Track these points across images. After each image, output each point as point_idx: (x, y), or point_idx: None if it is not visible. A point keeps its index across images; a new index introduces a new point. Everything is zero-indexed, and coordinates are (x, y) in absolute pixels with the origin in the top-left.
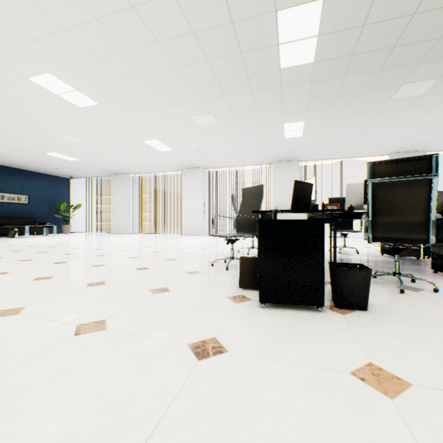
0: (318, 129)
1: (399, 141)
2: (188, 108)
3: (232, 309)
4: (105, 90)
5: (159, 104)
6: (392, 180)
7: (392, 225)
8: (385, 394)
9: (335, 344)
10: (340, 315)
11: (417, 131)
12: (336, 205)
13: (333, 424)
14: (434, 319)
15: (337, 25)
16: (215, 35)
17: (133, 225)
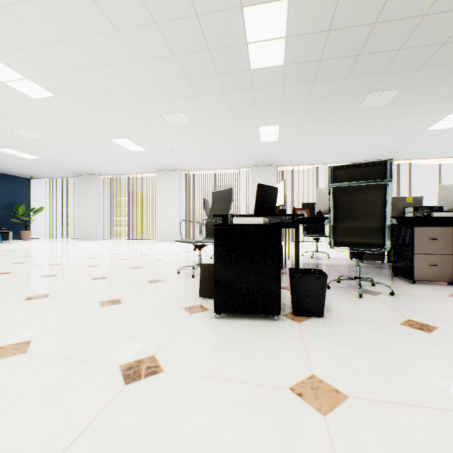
0: (293, 133)
1: (369, 149)
2: (158, 105)
3: (185, 321)
4: (61, 80)
5: (125, 100)
6: (351, 185)
7: (352, 230)
8: (319, 410)
9: (282, 356)
10: (296, 323)
11: (384, 139)
12: (306, 210)
13: (255, 452)
14: (385, 323)
15: (304, 28)
16: (180, 28)
17: (103, 231)
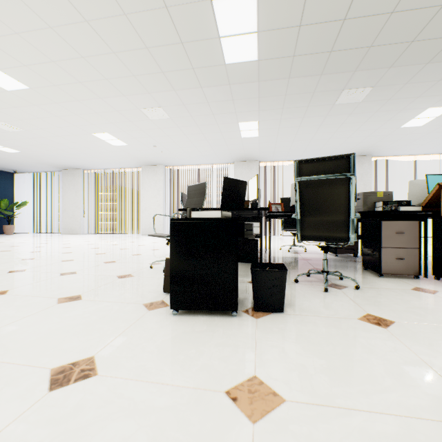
0: (273, 129)
1: (347, 145)
2: (136, 99)
3: (139, 319)
4: (34, 72)
5: (102, 93)
6: (316, 178)
7: (318, 224)
8: (249, 417)
9: (229, 355)
10: (254, 319)
11: (361, 136)
12: (280, 205)
13: None
14: (343, 318)
15: (275, 23)
16: (150, 20)
17: (88, 225)
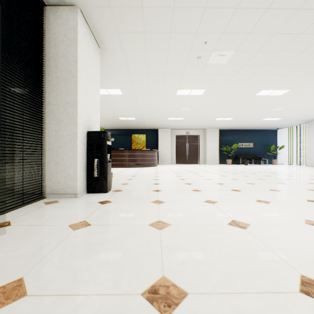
0: None
1: None
2: None
3: None
4: (292, 83)
5: None
6: None
7: None
8: None
9: None
10: None
11: None
12: None
13: None
14: None
15: None
16: None
17: None
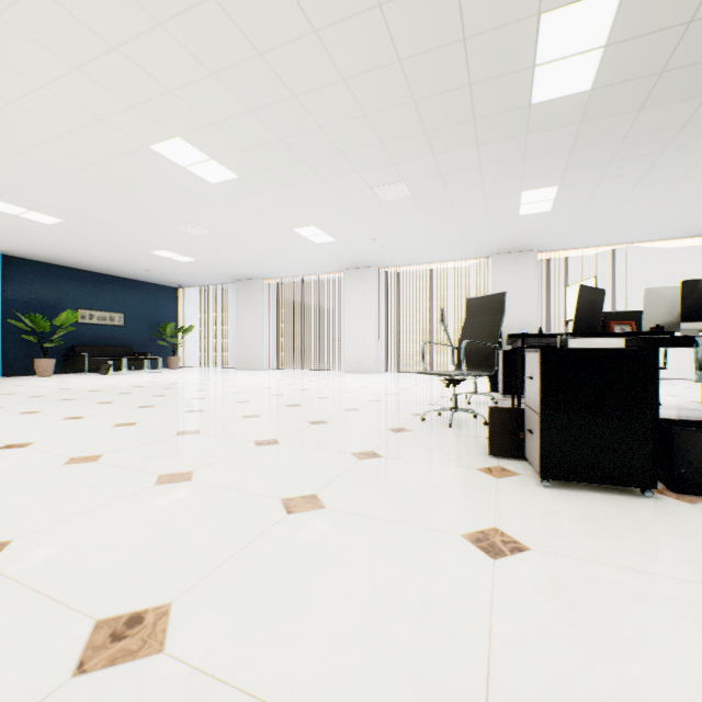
0: (580, 197)
1: None
2: (370, 175)
3: (498, 488)
4: (252, 156)
5: (327, 173)
6: None
7: None
8: None
9: None
10: (687, 504)
11: None
12: (629, 325)
13: None
14: None
15: (641, 27)
16: (433, 61)
17: (268, 357)
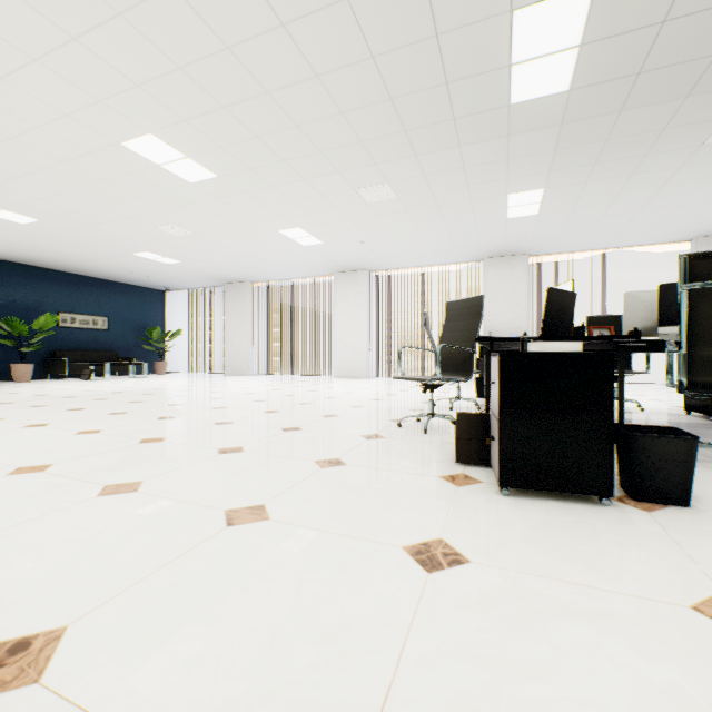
0: (567, 200)
1: (711, 216)
2: (353, 176)
3: (455, 496)
4: (229, 155)
5: (308, 173)
6: None
7: None
8: None
9: (649, 559)
10: (643, 512)
11: None
12: (608, 329)
13: (688, 688)
14: None
15: (615, 26)
16: (407, 58)
17: (258, 362)
